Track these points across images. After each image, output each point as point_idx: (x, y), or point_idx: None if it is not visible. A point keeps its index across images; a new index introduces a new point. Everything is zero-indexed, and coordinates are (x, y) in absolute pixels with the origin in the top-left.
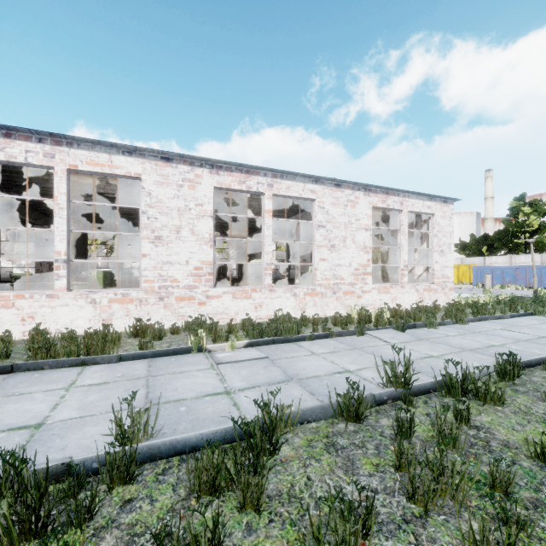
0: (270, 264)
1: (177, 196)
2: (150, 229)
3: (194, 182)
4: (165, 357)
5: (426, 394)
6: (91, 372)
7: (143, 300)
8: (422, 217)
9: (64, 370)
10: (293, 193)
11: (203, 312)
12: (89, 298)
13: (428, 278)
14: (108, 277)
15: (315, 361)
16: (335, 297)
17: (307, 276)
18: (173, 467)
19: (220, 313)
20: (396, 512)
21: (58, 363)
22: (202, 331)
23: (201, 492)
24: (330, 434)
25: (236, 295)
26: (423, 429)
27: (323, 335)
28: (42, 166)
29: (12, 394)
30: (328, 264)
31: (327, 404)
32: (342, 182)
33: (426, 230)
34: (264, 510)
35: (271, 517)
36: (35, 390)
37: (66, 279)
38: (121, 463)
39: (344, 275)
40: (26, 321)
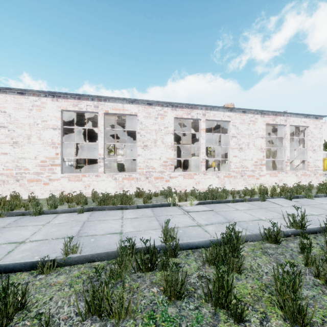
0: (204, 159)
1: (154, 123)
2: (141, 141)
3: (163, 115)
4: (158, 208)
5: (314, 234)
6: (127, 212)
7: (138, 178)
8: (299, 128)
9: (114, 211)
10: (217, 118)
11: (168, 185)
12: (113, 177)
13: (304, 167)
14: (119, 166)
15: (240, 213)
16: (242, 178)
17: (223, 166)
18: (190, 254)
19: (177, 186)
20: (309, 281)
21: (111, 208)
22: (175, 195)
23: (210, 263)
24: (262, 248)
25: (185, 176)
26: (316, 250)
27: (240, 200)
28: (93, 112)
29: (100, 220)
30: (238, 159)
31: (258, 233)
32: (247, 110)
33: (302, 137)
34: (243, 272)
35: (246, 276)
36: (108, 219)
37: (103, 167)
38: (171, 248)
39: (248, 165)
40: (87, 187)
